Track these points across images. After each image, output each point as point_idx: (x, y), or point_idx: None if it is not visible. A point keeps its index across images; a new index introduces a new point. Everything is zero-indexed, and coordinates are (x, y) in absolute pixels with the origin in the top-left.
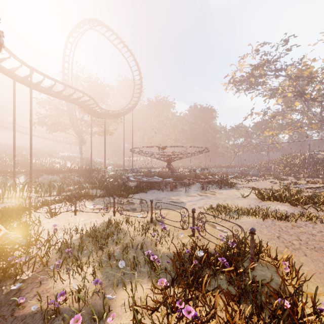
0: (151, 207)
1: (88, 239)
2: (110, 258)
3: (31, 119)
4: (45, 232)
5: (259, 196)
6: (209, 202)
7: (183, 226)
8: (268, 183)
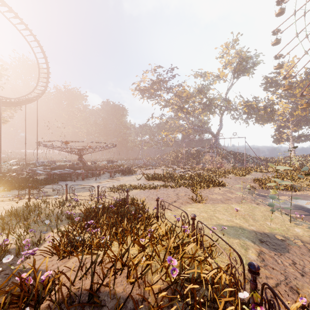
0: (66, 189)
1: (11, 217)
2: (35, 223)
3: None
4: None
5: (147, 178)
6: (113, 185)
7: (91, 198)
8: (159, 170)
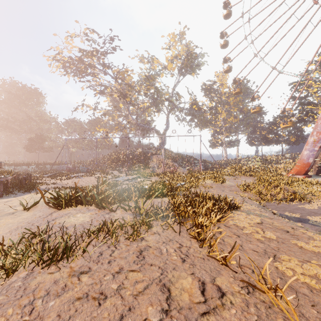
0: None
1: None
2: None
3: None
4: None
5: (53, 201)
6: None
7: None
8: (92, 178)
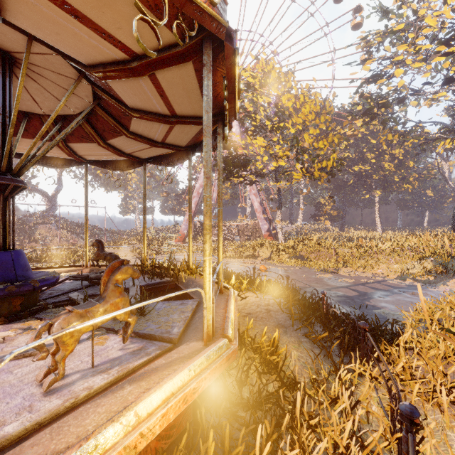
0: None
1: None
2: None
3: None
4: None
5: None
6: None
7: None
8: None
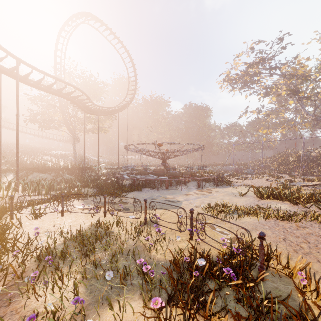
0: (145, 207)
1: (73, 244)
2: (96, 268)
3: (17, 113)
4: (26, 235)
5: (258, 194)
6: (206, 200)
7: (179, 228)
8: (263, 180)
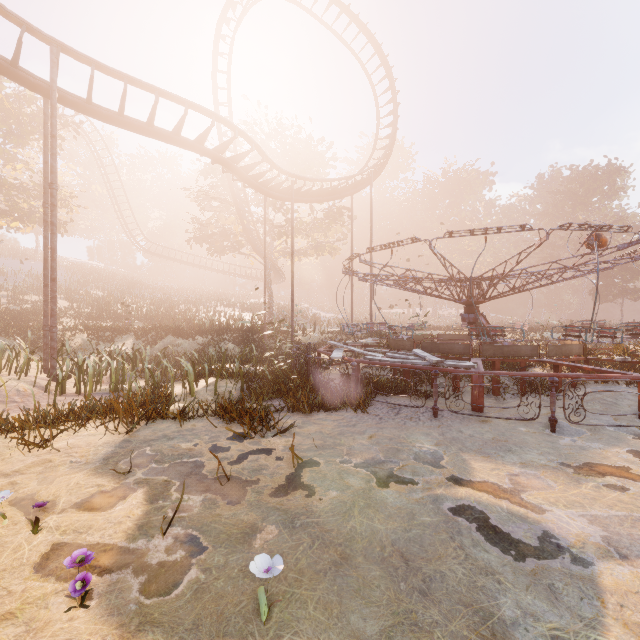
0: None
1: None
2: None
3: (52, 180)
4: None
5: None
6: None
7: None
8: None
